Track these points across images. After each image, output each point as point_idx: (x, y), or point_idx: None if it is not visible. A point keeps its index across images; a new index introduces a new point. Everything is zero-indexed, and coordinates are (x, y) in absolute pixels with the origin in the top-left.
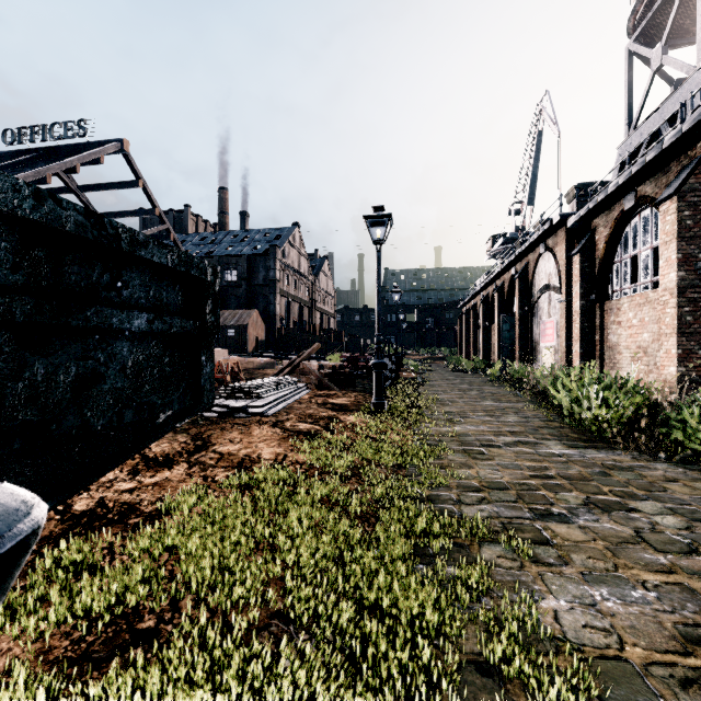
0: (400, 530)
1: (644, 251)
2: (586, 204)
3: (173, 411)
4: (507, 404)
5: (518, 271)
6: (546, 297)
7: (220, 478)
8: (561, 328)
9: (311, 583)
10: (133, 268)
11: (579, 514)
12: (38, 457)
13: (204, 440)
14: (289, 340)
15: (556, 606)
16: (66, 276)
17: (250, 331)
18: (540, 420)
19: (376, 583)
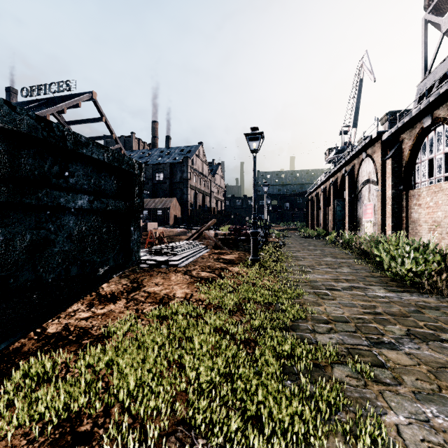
0: (272, 353)
1: (438, 155)
2: (394, 125)
3: (109, 266)
4: (342, 260)
5: (347, 171)
6: (366, 188)
7: (147, 310)
8: (377, 208)
9: (208, 395)
10: (77, 162)
11: (404, 343)
12: (2, 303)
13: (138, 283)
14: (196, 217)
15: (397, 421)
16: (22, 166)
17: (171, 211)
18: (366, 271)
19: (256, 397)
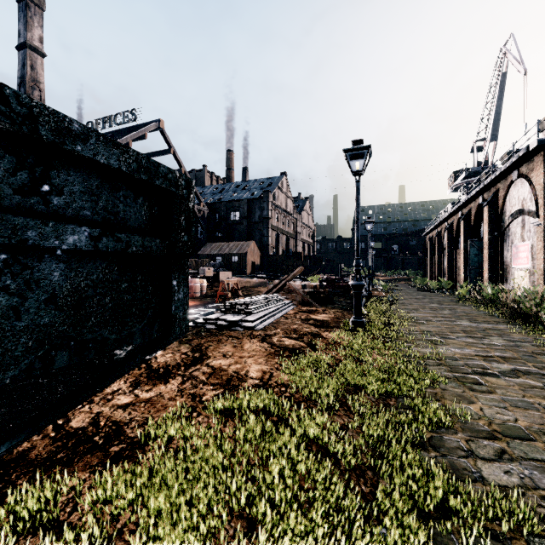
0: (410, 504)
1: None
2: None
3: (135, 345)
4: (486, 325)
5: (486, 199)
6: (518, 222)
7: (207, 398)
8: (538, 250)
9: None
10: (69, 170)
11: None
12: None
13: (201, 352)
14: (278, 264)
15: None
16: None
17: (248, 257)
18: (531, 344)
19: None
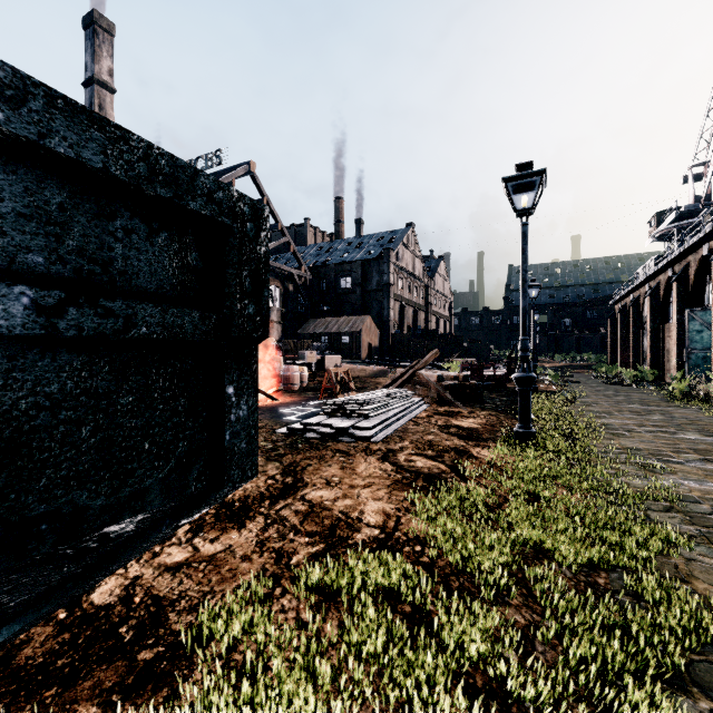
0: None
1: None
2: None
3: (150, 510)
4: None
5: None
6: None
7: (299, 559)
8: None
9: None
10: None
11: None
12: None
13: (295, 476)
14: (403, 346)
15: None
16: None
17: (363, 337)
18: None
19: None
